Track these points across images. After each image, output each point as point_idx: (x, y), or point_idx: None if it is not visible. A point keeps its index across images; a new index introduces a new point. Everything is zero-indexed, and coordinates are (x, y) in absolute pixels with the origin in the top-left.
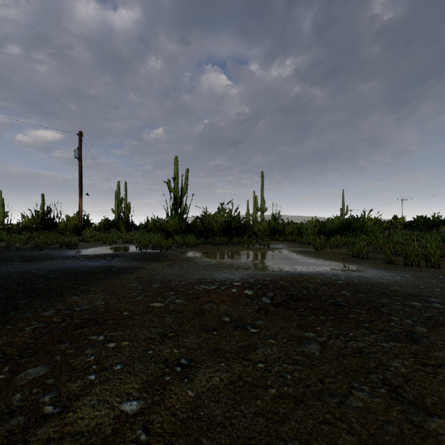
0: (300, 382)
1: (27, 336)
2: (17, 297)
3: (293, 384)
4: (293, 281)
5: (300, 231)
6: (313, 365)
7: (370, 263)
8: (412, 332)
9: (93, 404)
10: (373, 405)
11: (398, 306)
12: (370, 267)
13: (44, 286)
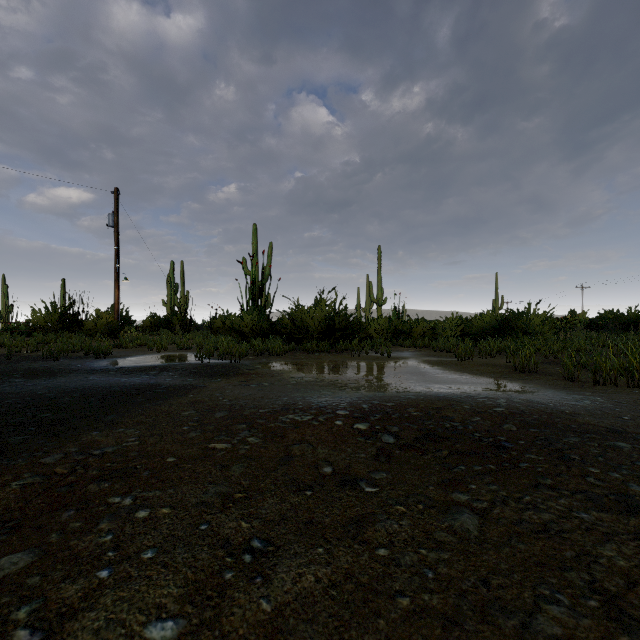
0: (449, 586)
1: (11, 497)
2: (8, 432)
3: (439, 590)
4: (428, 408)
5: (434, 332)
6: (470, 552)
7: (541, 379)
8: (625, 495)
9: (98, 627)
10: (580, 633)
11: (595, 449)
12: (543, 386)
13: (51, 414)
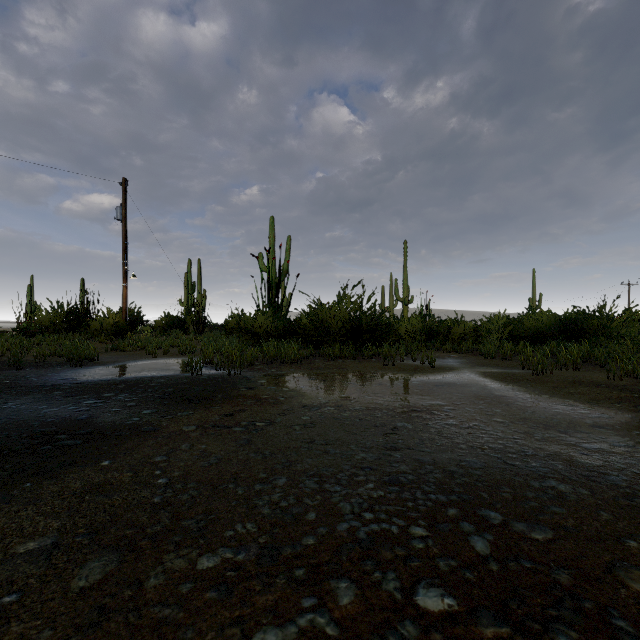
0: None
1: None
2: None
3: None
4: None
5: (477, 334)
6: None
7: None
8: None
9: None
10: None
11: None
12: None
13: None
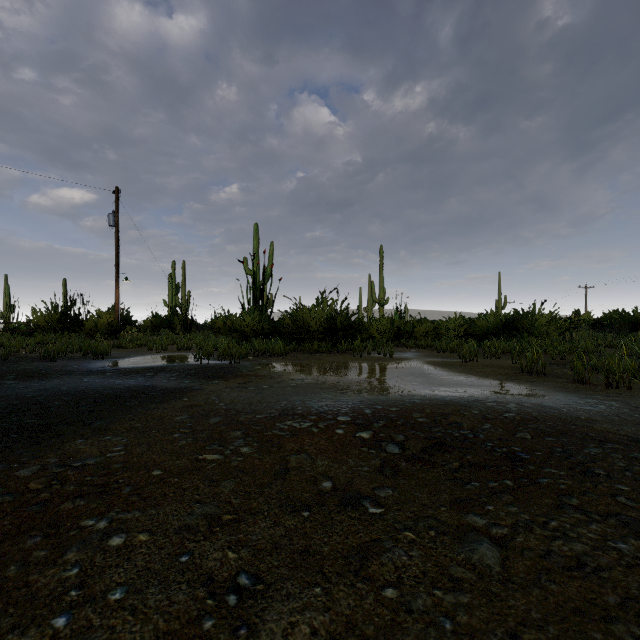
0: None
1: None
2: None
3: None
4: (434, 413)
5: (437, 332)
6: (493, 594)
7: (550, 382)
8: None
9: None
10: None
11: (620, 461)
12: (552, 389)
13: (38, 420)
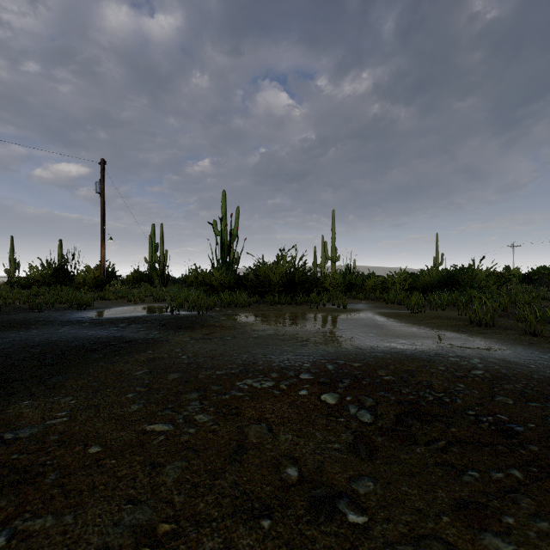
0: None
1: None
2: None
3: None
4: (399, 370)
5: (384, 286)
6: None
7: (501, 334)
8: None
9: None
10: None
11: None
12: (507, 341)
13: None
